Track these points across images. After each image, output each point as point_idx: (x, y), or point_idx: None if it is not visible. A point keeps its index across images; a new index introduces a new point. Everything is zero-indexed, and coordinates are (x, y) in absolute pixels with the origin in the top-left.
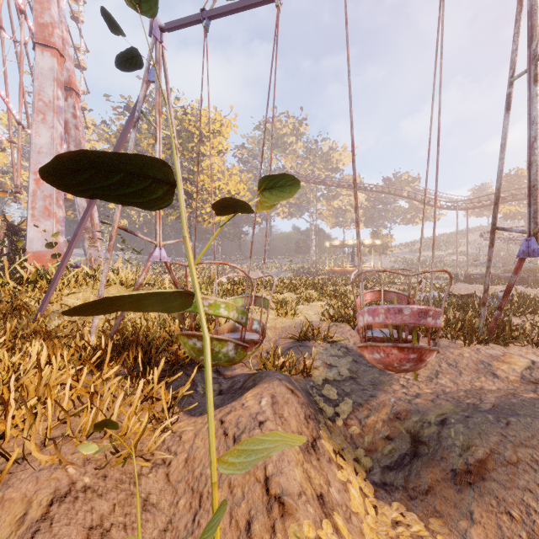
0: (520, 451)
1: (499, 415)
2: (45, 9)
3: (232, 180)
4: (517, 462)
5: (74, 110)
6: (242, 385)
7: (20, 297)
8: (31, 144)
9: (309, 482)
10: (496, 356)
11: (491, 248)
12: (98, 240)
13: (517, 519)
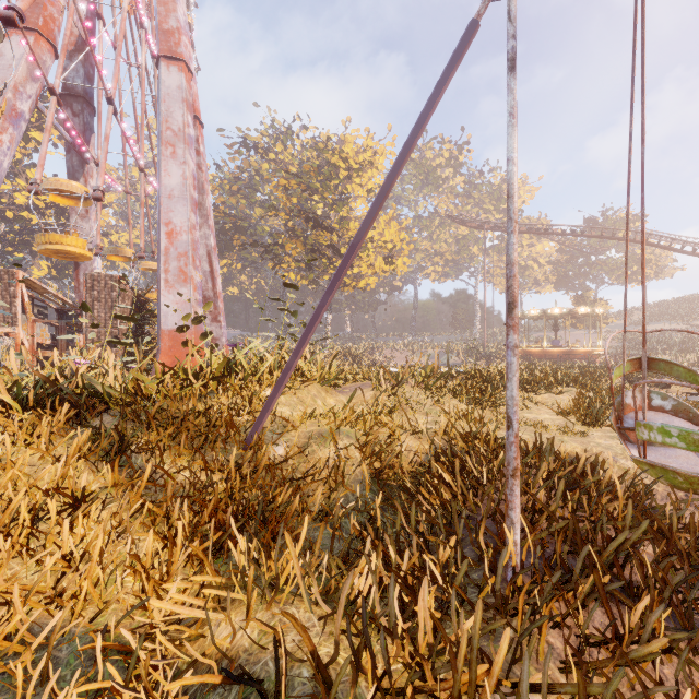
0: None
1: None
2: (170, 11)
3: (390, 228)
4: None
5: (197, 145)
6: None
7: (214, 404)
8: (160, 186)
9: None
10: None
11: None
12: (220, 313)
13: None
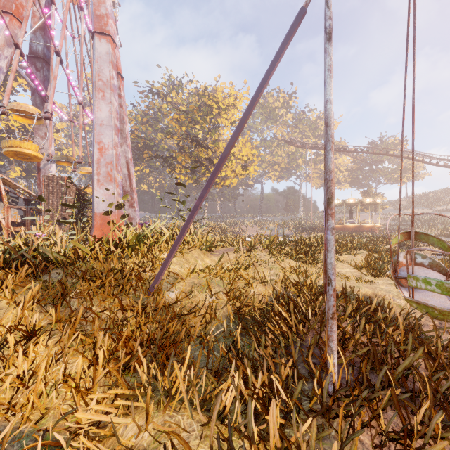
0: None
1: None
2: (101, 3)
3: (245, 147)
4: None
5: (119, 91)
6: None
7: (128, 264)
8: (94, 118)
9: None
10: None
11: None
12: (135, 202)
13: None
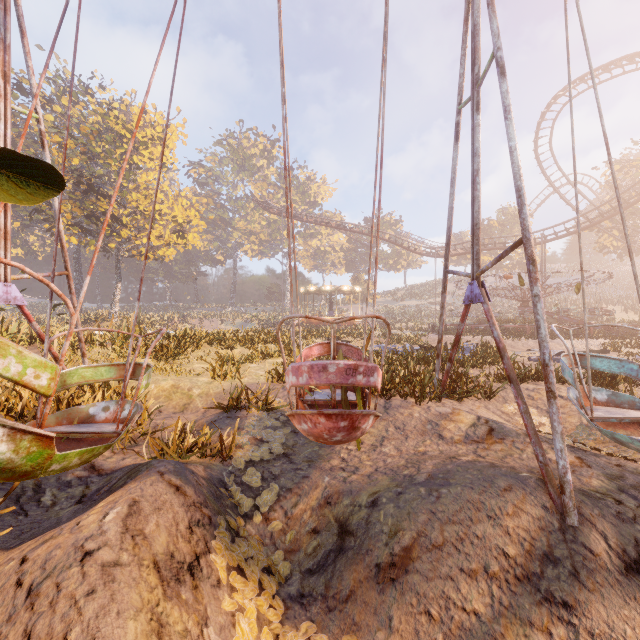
0: (446, 530)
1: (432, 487)
2: None
3: (178, 204)
4: (443, 544)
5: None
6: (113, 485)
7: None
8: None
9: (157, 635)
10: (445, 414)
11: (444, 293)
12: None
13: (436, 618)
